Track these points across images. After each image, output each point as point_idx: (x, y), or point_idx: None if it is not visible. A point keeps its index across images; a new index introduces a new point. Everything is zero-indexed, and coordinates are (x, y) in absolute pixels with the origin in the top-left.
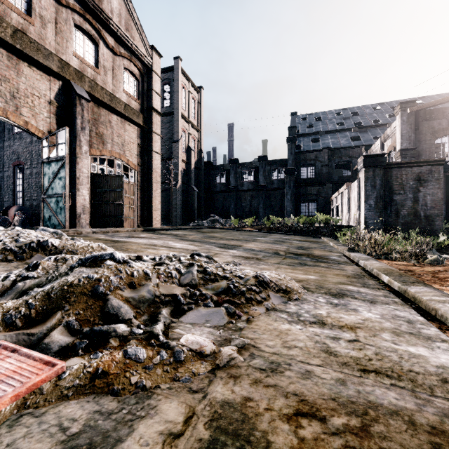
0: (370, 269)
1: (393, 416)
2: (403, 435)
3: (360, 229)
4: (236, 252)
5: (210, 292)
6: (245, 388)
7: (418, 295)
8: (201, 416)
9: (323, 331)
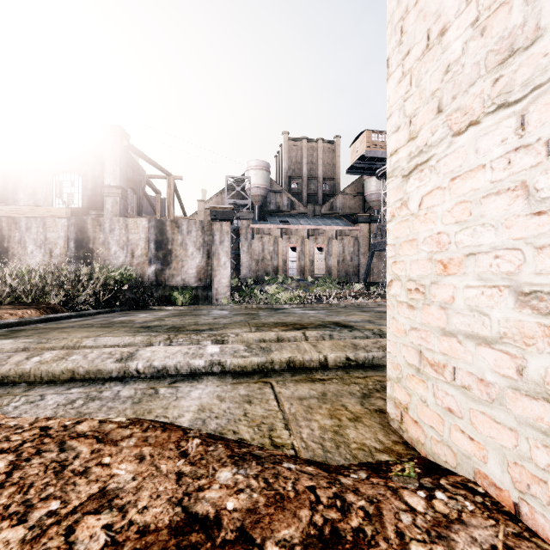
0: None
1: None
2: None
3: (215, 290)
4: None
5: None
6: None
7: None
8: None
9: None
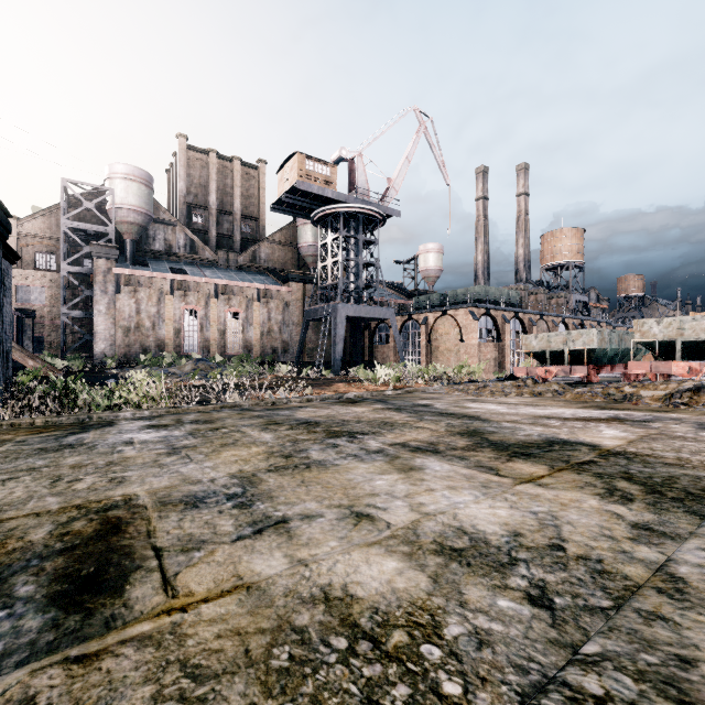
0: (368, 395)
1: None
2: None
3: None
4: (427, 401)
5: None
6: None
7: (412, 389)
8: None
9: None
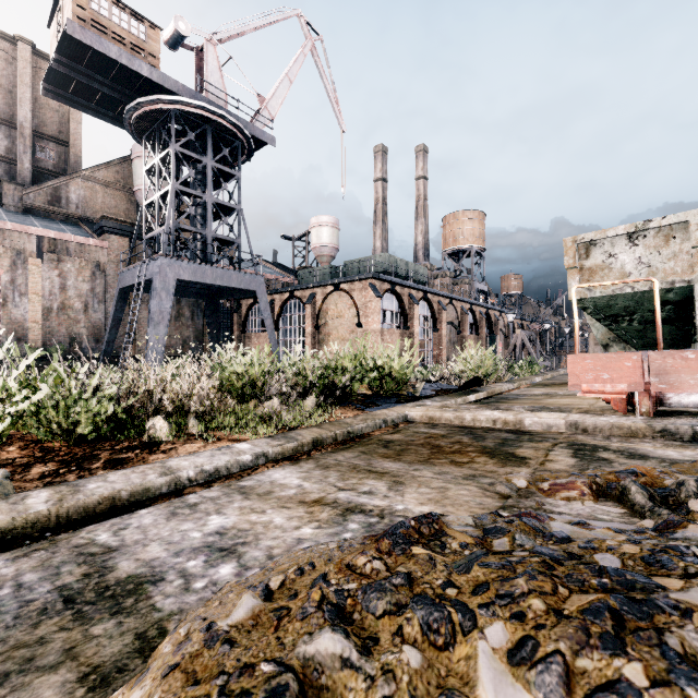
0: None
1: (404, 460)
2: (410, 457)
3: None
4: None
5: (595, 531)
6: (502, 470)
7: (7, 517)
8: (534, 464)
9: (368, 500)
